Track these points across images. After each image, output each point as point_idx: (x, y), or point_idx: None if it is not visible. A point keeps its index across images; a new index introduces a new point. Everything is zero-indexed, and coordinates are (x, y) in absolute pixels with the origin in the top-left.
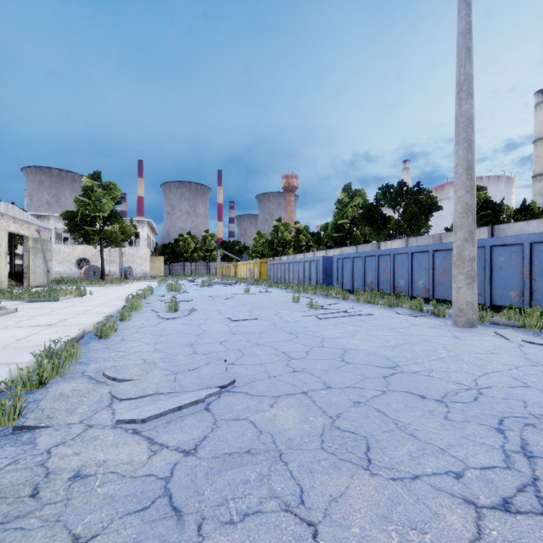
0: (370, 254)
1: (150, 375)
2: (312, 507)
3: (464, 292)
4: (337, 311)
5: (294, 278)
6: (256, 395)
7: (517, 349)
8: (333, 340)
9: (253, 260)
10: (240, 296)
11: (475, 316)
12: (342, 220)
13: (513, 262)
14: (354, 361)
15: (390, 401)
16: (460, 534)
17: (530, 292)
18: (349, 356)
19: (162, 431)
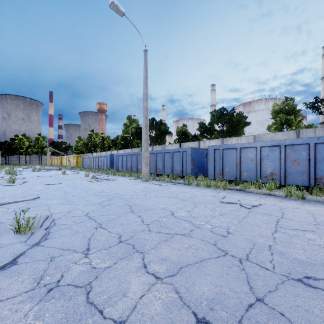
0: (129, 154)
1: (3, 200)
2: (51, 208)
3: (144, 169)
4: (102, 179)
5: (96, 166)
6: (47, 199)
7: (148, 186)
8: (89, 187)
9: (72, 155)
10: (58, 175)
11: (148, 177)
12: (126, 134)
13: (169, 159)
14: (90, 191)
15: (89, 197)
16: (79, 207)
17: (173, 169)
18: (89, 190)
19: (11, 206)
